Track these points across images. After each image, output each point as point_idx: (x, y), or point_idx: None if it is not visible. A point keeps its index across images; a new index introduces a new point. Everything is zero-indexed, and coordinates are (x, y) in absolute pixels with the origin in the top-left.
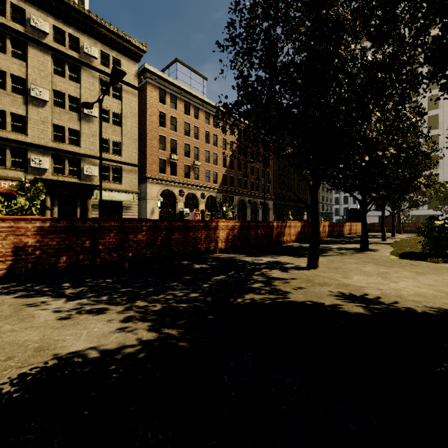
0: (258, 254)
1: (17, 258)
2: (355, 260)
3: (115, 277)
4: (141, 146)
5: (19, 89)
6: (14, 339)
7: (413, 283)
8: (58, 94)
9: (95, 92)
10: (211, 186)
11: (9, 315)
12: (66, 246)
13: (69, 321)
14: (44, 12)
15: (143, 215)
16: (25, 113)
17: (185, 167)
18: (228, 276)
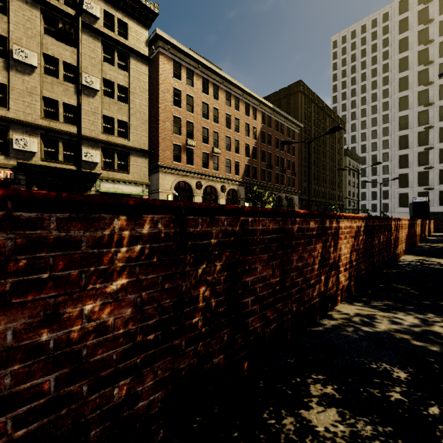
0: None
1: None
2: None
3: None
4: (152, 130)
5: None
6: None
7: None
8: (50, 60)
9: (96, 60)
10: (232, 178)
11: None
12: None
13: None
14: None
15: None
16: (6, 80)
17: (203, 155)
18: None
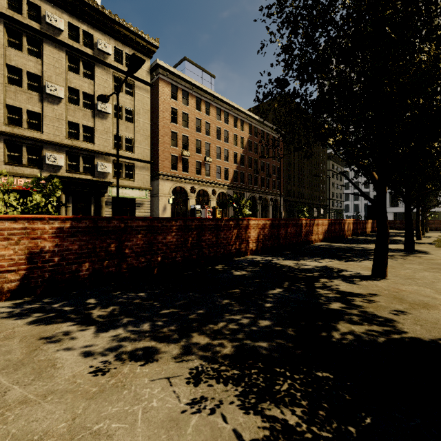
0: (295, 256)
1: (32, 266)
2: (418, 265)
3: (148, 289)
4: (153, 143)
5: (35, 87)
6: (25, 427)
7: None
8: (72, 91)
9: (108, 89)
10: (222, 183)
11: (20, 361)
12: (89, 250)
13: (108, 379)
14: (59, 9)
15: (155, 212)
16: (41, 110)
17: (196, 164)
18: (286, 290)
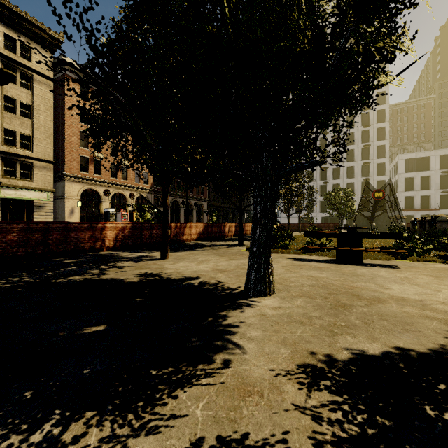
0: (142, 251)
1: None
2: (210, 252)
3: None
4: (58, 141)
5: None
6: None
7: (209, 265)
8: None
9: None
10: (141, 186)
11: None
12: None
13: None
14: None
15: (60, 215)
16: None
17: (111, 166)
18: (80, 267)
